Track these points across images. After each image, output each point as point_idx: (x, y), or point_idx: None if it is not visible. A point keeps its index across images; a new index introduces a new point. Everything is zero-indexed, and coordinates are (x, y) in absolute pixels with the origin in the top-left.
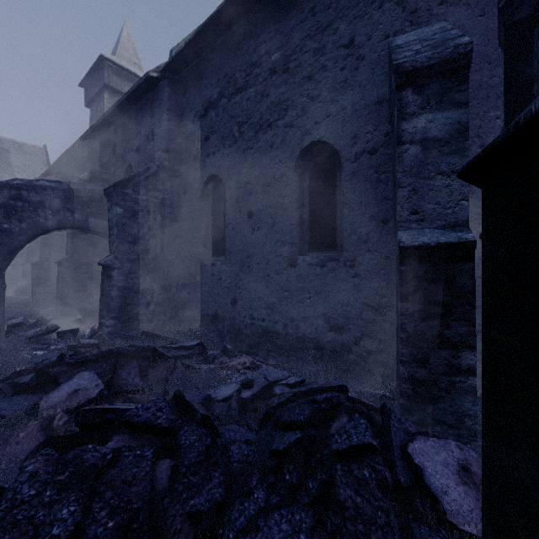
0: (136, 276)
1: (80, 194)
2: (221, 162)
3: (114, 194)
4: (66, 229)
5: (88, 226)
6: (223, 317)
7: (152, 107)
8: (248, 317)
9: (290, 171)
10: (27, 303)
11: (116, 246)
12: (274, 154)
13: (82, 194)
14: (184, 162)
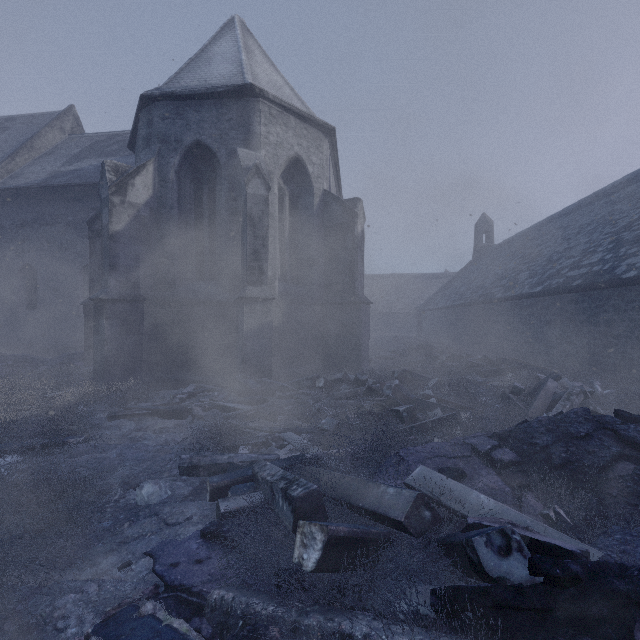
0: None
1: None
2: (34, 258)
3: None
4: None
5: None
6: (36, 343)
7: None
8: (54, 341)
9: (78, 274)
10: None
11: None
12: (70, 264)
13: None
14: (2, 250)
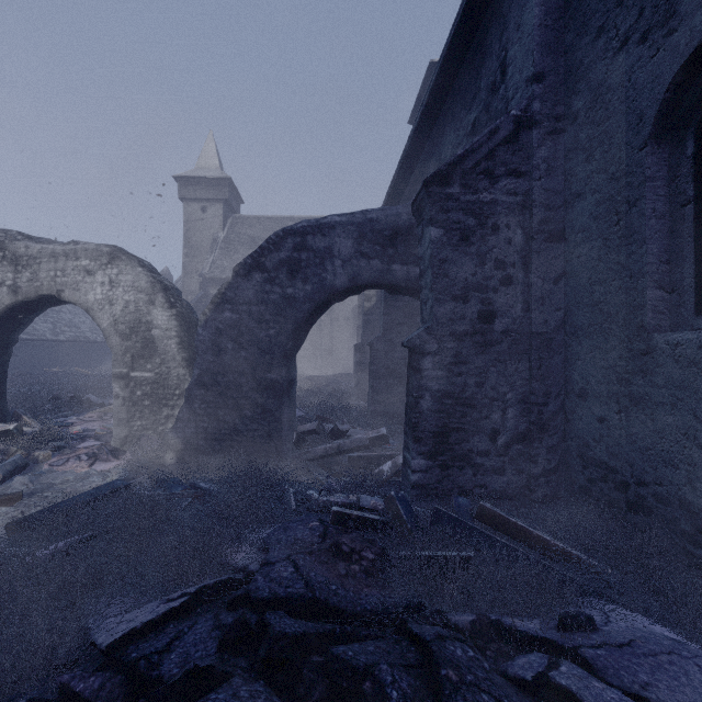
0: (469, 370)
1: (379, 227)
2: None
3: (425, 202)
4: (363, 289)
5: (390, 278)
6: None
7: (501, 14)
8: None
9: None
10: (350, 393)
11: (430, 307)
12: None
13: (382, 225)
14: (586, 81)
